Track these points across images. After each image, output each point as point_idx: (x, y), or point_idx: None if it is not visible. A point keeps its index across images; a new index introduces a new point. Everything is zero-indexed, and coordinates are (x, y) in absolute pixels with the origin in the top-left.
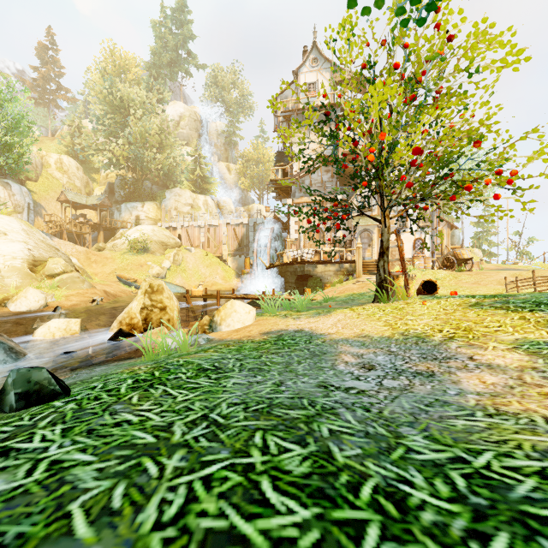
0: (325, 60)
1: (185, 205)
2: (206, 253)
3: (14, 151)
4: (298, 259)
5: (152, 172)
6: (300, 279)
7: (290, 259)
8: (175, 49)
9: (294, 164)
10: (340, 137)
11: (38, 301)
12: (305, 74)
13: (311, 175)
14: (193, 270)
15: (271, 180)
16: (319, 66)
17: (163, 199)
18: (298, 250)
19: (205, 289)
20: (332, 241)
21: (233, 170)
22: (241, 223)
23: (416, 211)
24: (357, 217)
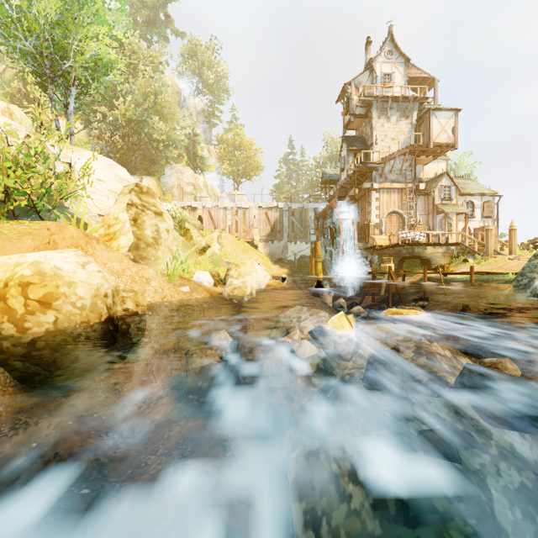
0: (400, 55)
1: (188, 185)
2: (236, 238)
3: (107, 78)
4: (410, 240)
5: (153, 142)
6: (400, 261)
7: (381, 242)
8: (157, 6)
9: (375, 150)
10: (431, 129)
11: (265, 277)
12: (380, 64)
13: (390, 163)
14: (232, 255)
15: (363, 162)
16: (394, 59)
17: (162, 176)
18: (411, 232)
19: (373, 267)
20: (412, 226)
21: (213, 154)
22: (274, 208)
23: (480, 203)
24: (441, 205)
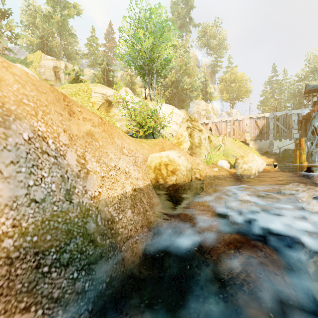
0: None
1: (202, 110)
2: (233, 139)
3: (168, 65)
4: None
5: (184, 90)
6: None
7: None
8: (185, 16)
9: None
10: None
11: (262, 164)
12: None
13: None
14: (231, 150)
15: None
16: None
17: (188, 108)
18: None
19: None
20: None
21: (217, 89)
22: (262, 117)
23: None
24: None
